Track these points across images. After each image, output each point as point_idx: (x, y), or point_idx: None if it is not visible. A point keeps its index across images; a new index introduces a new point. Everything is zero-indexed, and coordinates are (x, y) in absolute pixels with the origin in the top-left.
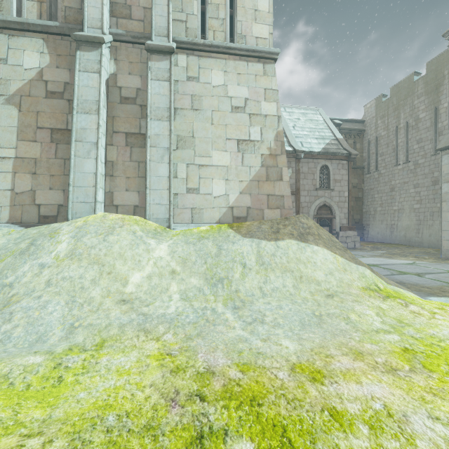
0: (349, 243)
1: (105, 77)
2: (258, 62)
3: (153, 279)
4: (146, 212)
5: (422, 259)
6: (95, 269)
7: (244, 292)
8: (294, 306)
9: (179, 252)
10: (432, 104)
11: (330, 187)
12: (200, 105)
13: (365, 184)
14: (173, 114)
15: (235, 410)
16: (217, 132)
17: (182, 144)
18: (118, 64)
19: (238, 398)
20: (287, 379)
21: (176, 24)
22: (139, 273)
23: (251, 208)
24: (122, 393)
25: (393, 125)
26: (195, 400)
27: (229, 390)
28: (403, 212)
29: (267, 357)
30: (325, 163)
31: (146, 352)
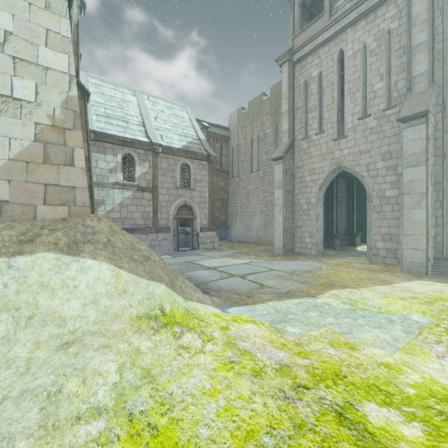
0: (208, 243)
1: None
2: None
3: None
4: None
5: (260, 257)
6: None
7: None
8: None
9: None
10: (274, 123)
11: (191, 187)
12: None
13: (230, 187)
14: None
15: None
16: None
17: None
18: None
19: None
20: None
21: None
22: None
23: (10, 203)
24: None
25: (250, 136)
26: None
27: None
28: (256, 214)
29: None
30: (186, 162)
31: None
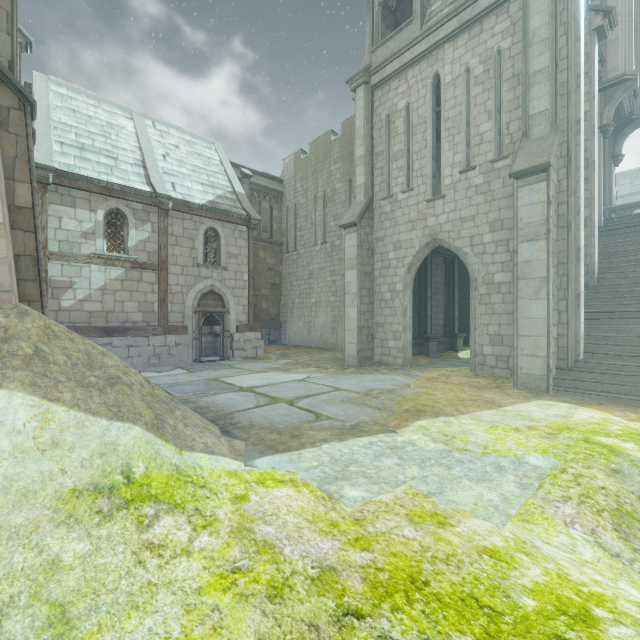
0: (248, 350)
1: None
2: None
3: None
4: None
5: (323, 369)
6: None
7: None
8: None
9: None
10: (347, 175)
11: (222, 264)
12: None
13: (284, 266)
14: None
15: None
16: None
17: None
18: None
19: None
20: None
21: None
22: None
23: None
24: None
25: (312, 192)
26: None
27: None
28: (321, 306)
29: None
30: (213, 225)
31: None
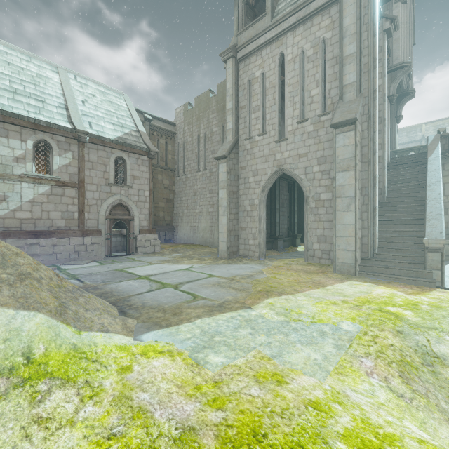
0: (148, 247)
1: None
2: None
3: None
4: None
5: (203, 261)
6: None
7: None
8: None
9: None
10: (221, 122)
11: (128, 184)
12: None
13: (176, 186)
14: None
15: None
16: None
17: None
18: None
19: None
20: None
21: None
22: None
23: None
24: None
25: (196, 133)
26: None
27: None
28: (202, 215)
29: None
30: (121, 155)
31: None
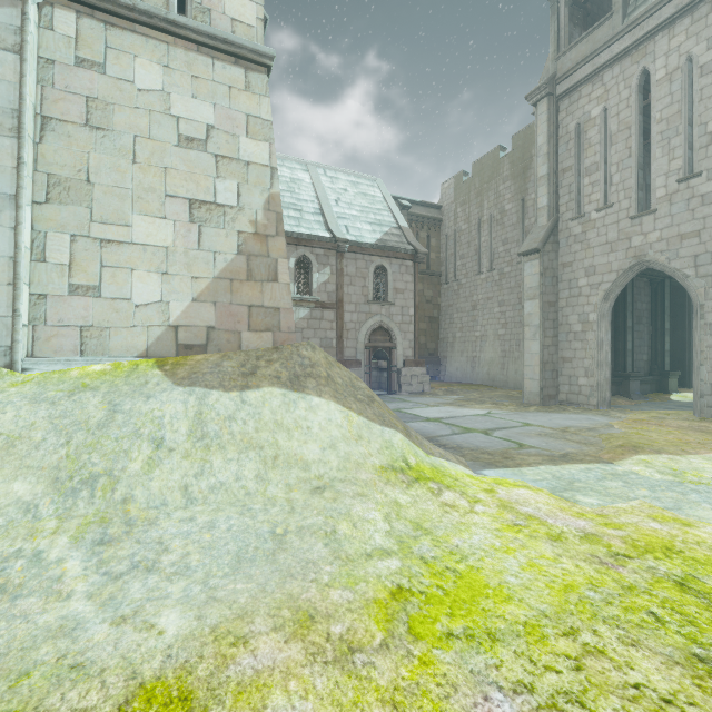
0: (415, 385)
1: None
2: (235, 65)
3: None
4: None
5: (501, 406)
6: None
7: (144, 500)
8: (241, 520)
9: (5, 424)
10: (519, 193)
11: (389, 300)
12: (109, 121)
13: (443, 298)
14: (39, 129)
15: None
16: (145, 179)
17: (60, 194)
18: None
19: None
20: None
21: None
22: None
23: (216, 329)
24: None
25: (476, 216)
26: None
27: None
28: (487, 339)
29: (87, 676)
30: (381, 263)
31: None
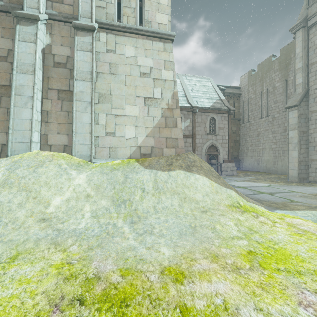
0: (229, 171)
1: (41, 46)
2: (160, 41)
3: (71, 202)
4: (73, 150)
5: (276, 182)
6: (22, 194)
7: (141, 210)
8: (177, 220)
9: (95, 181)
10: (283, 77)
11: (216, 133)
12: (117, 71)
13: (241, 131)
14: (96, 77)
15: (105, 312)
16: (129, 91)
17: (102, 99)
18: (53, 37)
19: (111, 300)
20: (156, 281)
21: (98, 10)
22: (60, 197)
23: (154, 147)
24: (14, 301)
25: (259, 90)
26: (75, 305)
27: (106, 293)
28: (265, 150)
29: (146, 262)
30: (213, 116)
31: (50, 262)
